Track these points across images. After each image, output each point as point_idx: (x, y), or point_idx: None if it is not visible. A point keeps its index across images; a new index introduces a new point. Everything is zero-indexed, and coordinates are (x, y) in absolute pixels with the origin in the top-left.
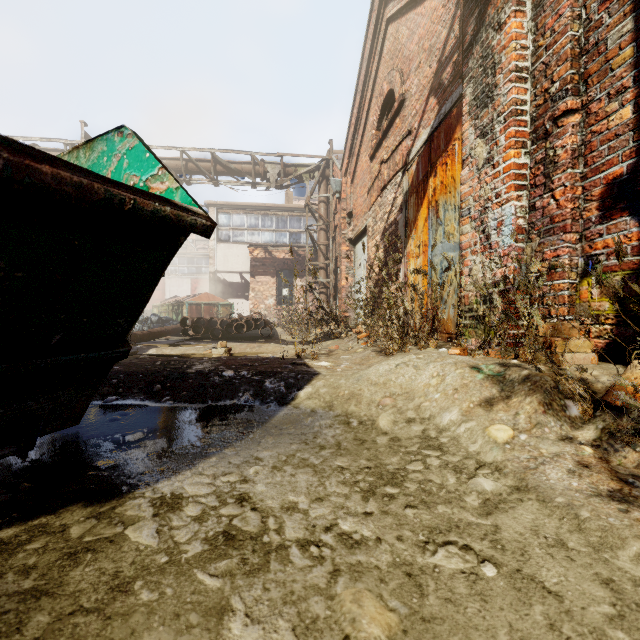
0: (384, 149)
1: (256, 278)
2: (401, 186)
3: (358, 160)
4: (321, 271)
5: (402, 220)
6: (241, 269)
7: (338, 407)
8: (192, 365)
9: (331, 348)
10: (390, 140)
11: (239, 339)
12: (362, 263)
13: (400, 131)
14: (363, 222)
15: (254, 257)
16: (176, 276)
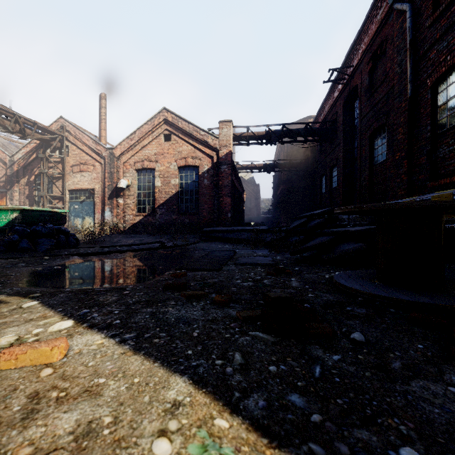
0: None
1: None
2: None
3: None
4: None
5: None
6: None
7: None
8: None
9: None
10: None
11: None
12: None
13: None
14: None
15: None
16: None
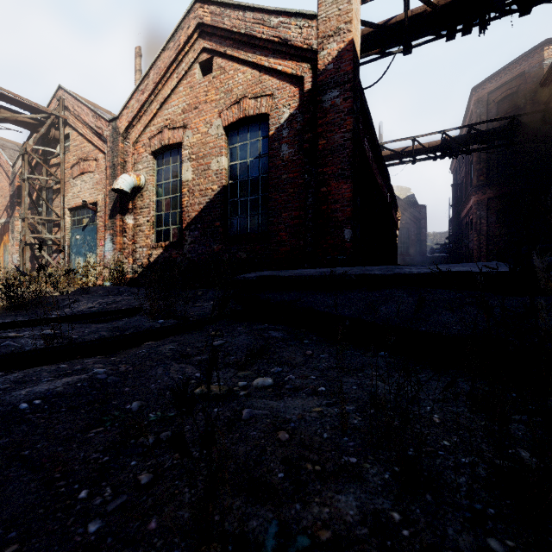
0: None
1: None
2: None
3: None
4: None
5: None
6: None
7: None
8: None
9: None
10: None
11: None
12: None
13: None
14: None
15: None
16: None
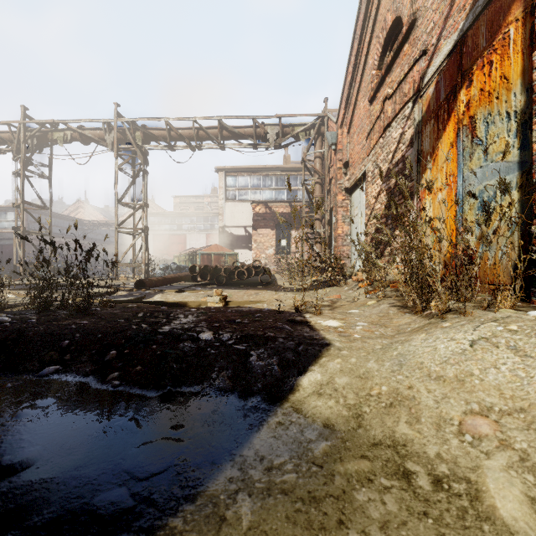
0: (387, 85)
1: (258, 231)
2: (411, 117)
3: (355, 109)
4: (316, 222)
5: (413, 155)
6: (245, 223)
7: (373, 421)
8: (174, 318)
9: (332, 297)
10: (395, 73)
11: (241, 285)
12: (359, 211)
13: (409, 57)
14: (361, 169)
15: (256, 212)
16: (195, 232)
